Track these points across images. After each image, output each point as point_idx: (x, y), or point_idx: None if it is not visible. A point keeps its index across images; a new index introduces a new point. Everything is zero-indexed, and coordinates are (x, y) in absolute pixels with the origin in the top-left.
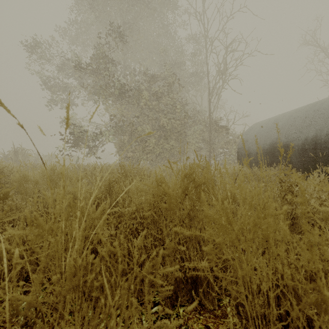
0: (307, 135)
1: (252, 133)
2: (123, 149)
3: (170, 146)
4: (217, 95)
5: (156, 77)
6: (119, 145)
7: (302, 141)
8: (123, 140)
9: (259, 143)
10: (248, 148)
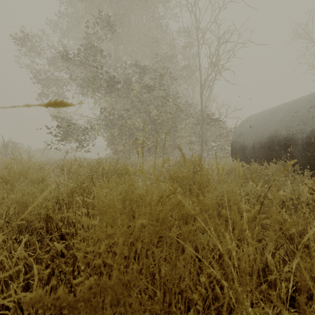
0: (313, 127)
1: (247, 126)
2: (113, 143)
3: (161, 140)
4: (209, 90)
5: (146, 69)
6: (109, 138)
7: (306, 133)
8: (113, 134)
9: (255, 136)
10: (242, 141)
